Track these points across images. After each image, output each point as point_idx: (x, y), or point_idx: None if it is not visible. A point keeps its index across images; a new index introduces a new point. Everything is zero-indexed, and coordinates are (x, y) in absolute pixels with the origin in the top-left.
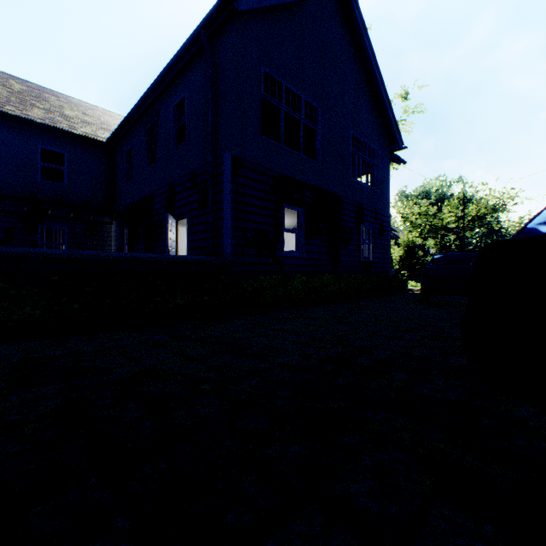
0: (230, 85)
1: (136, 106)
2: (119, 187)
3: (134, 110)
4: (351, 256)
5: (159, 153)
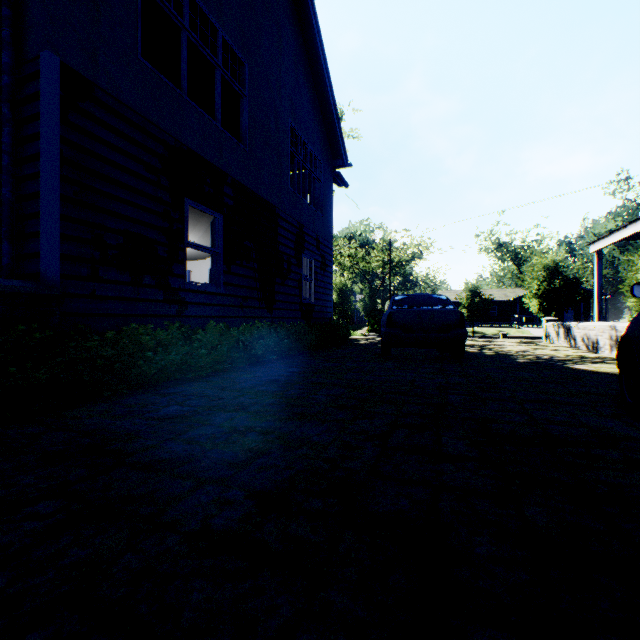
0: None
1: None
2: None
3: None
4: (290, 295)
5: None
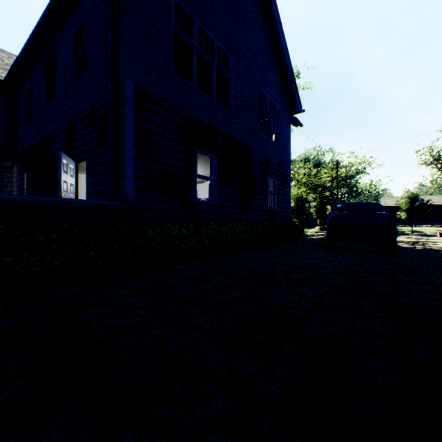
0: (134, 2)
1: (32, 35)
2: (20, 129)
3: (30, 41)
4: (260, 205)
5: (58, 89)
